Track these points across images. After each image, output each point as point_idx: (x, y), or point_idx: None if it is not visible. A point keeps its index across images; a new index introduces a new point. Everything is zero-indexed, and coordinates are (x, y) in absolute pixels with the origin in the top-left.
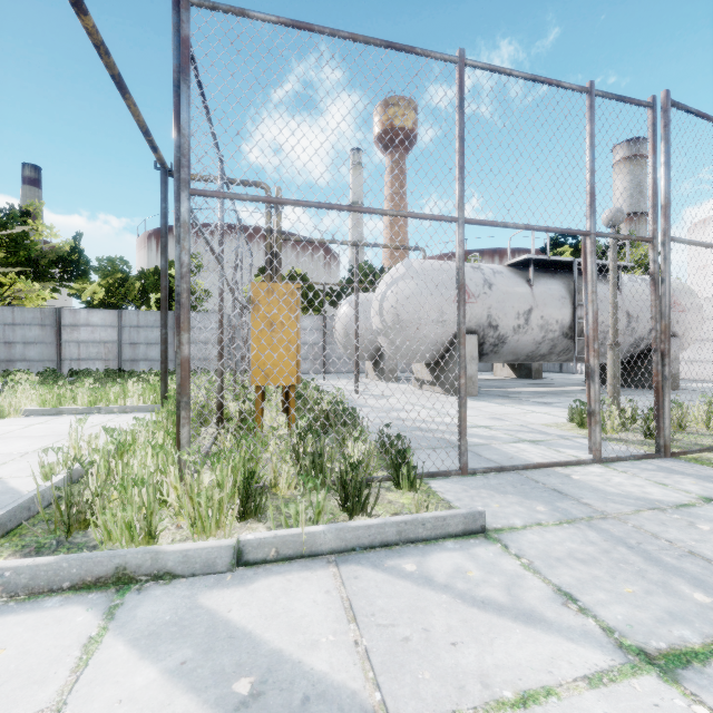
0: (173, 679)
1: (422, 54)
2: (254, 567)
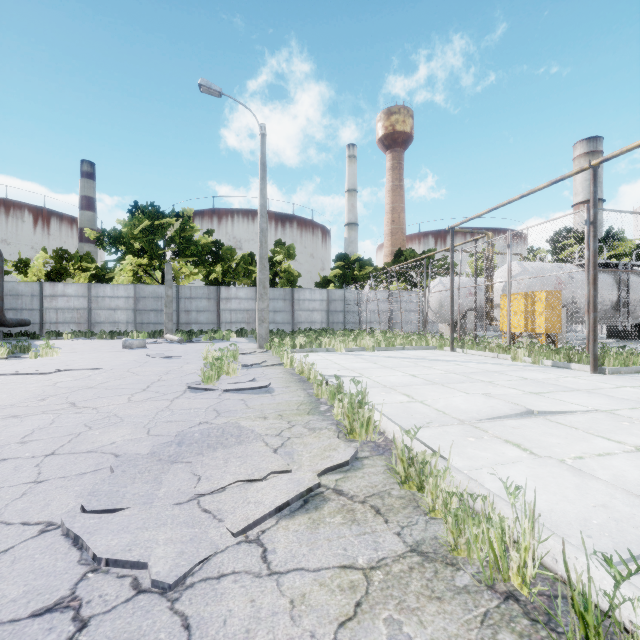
0: None
1: None
2: None
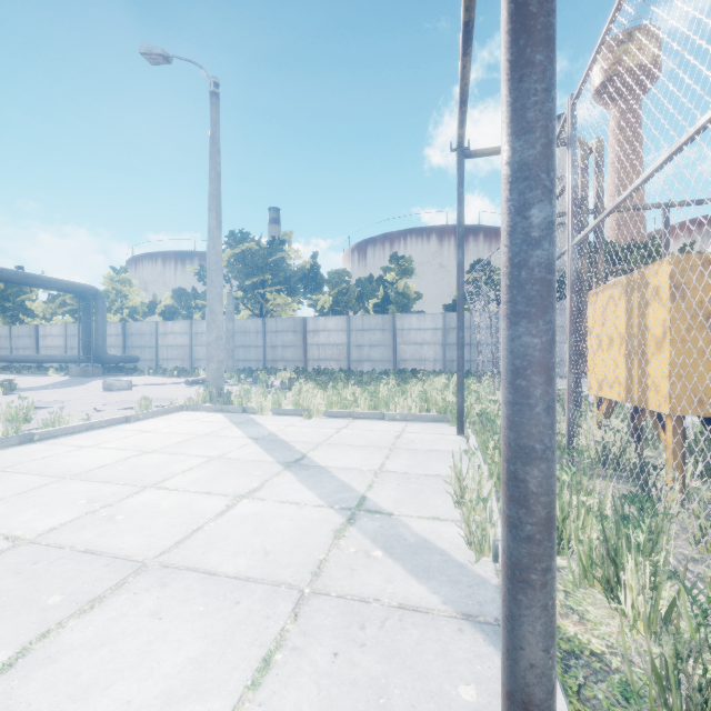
0: None
1: None
2: None
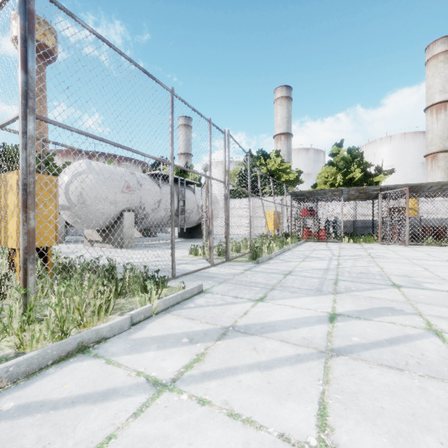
0: (161, 349)
1: (158, 82)
2: (137, 325)
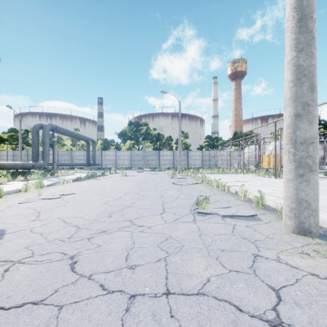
0: None
1: None
2: None
